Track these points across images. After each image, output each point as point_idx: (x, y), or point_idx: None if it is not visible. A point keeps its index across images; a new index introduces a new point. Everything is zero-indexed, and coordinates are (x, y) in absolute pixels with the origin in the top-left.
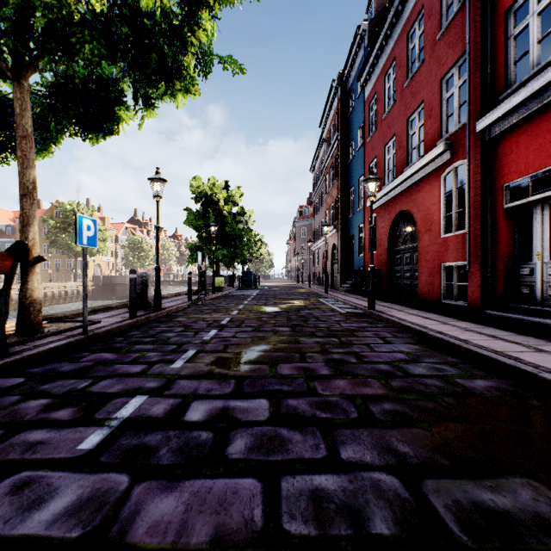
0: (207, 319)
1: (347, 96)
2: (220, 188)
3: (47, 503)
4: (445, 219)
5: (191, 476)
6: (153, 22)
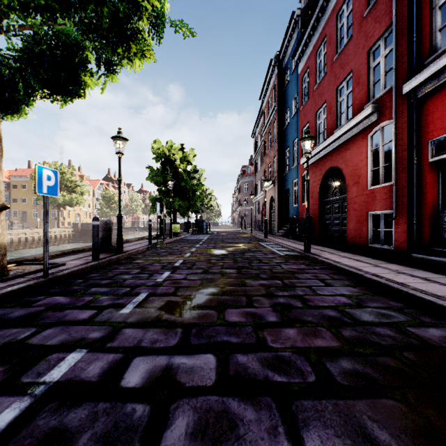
0: (162, 261)
1: (283, 73)
2: (177, 149)
3: None
4: (372, 173)
5: None
6: None
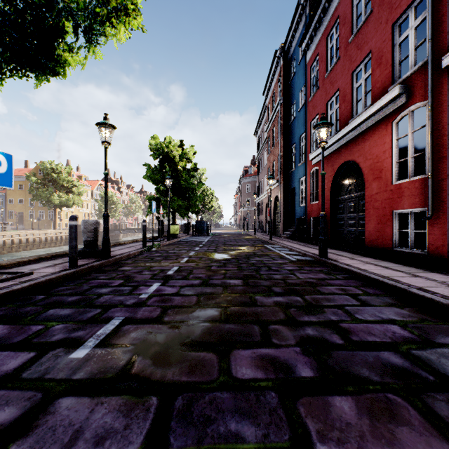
0: (153, 269)
1: (288, 65)
2: (176, 146)
3: None
4: (397, 165)
5: None
6: None
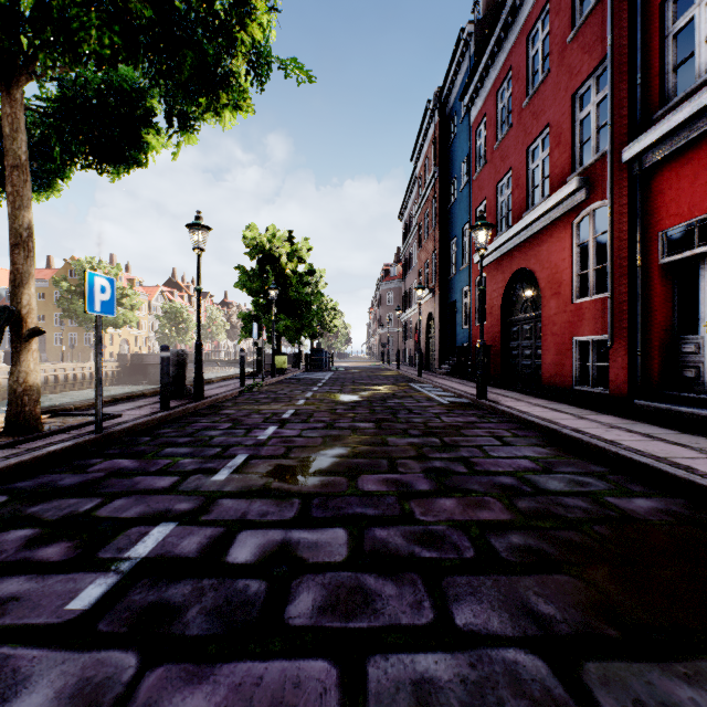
0: (263, 412)
1: (447, 121)
2: (282, 240)
3: (8, 704)
4: (579, 278)
5: (232, 656)
6: (188, 6)
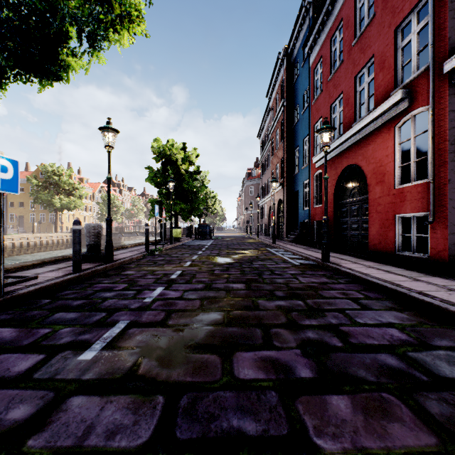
0: (156, 273)
1: (292, 67)
2: (179, 149)
3: None
4: (400, 169)
5: None
6: None
